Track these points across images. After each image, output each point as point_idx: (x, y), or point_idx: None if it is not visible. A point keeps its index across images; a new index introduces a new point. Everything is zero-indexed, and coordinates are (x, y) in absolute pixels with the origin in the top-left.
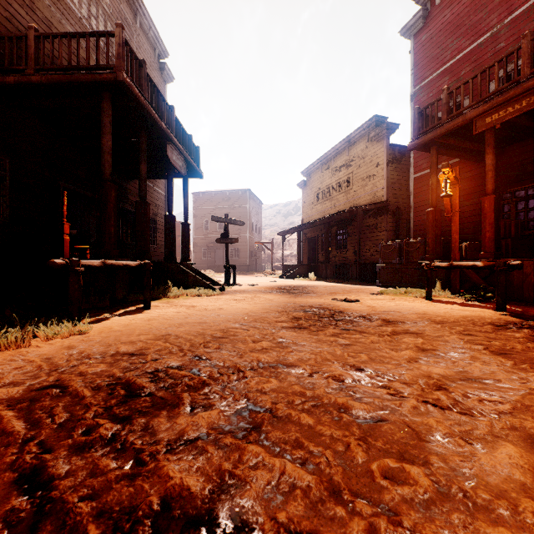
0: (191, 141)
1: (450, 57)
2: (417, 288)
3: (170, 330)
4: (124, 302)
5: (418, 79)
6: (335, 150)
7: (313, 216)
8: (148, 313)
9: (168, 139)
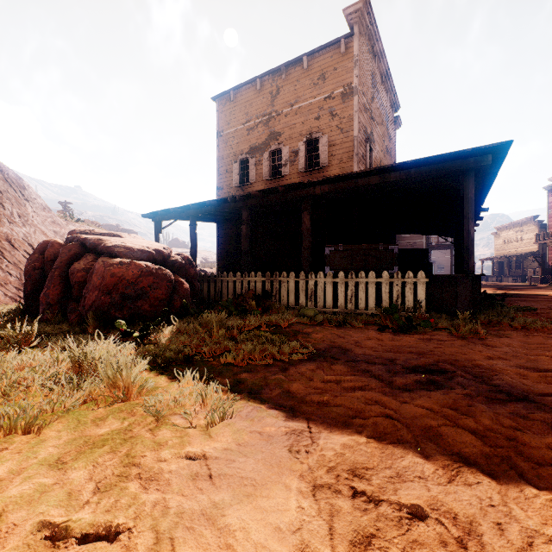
0: None
1: None
2: (538, 283)
3: None
4: None
5: (549, 207)
6: (514, 223)
7: (501, 251)
8: None
9: None
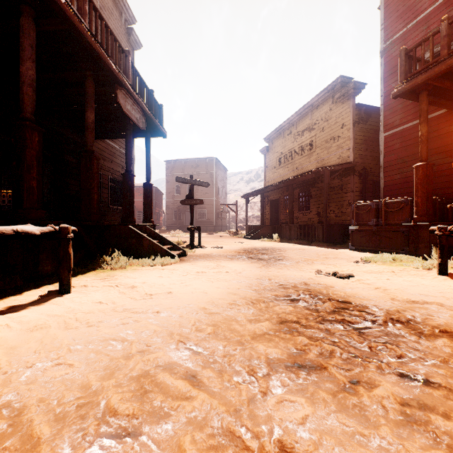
0: (152, 96)
1: (429, 4)
2: (401, 253)
3: (21, 387)
4: (51, 277)
5: (389, 34)
6: (298, 115)
7: (275, 179)
8: (55, 304)
9: (121, 85)
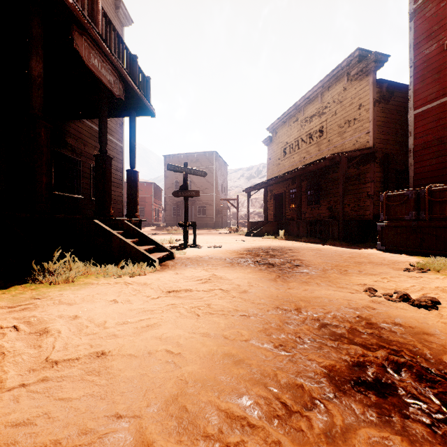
0: (135, 62)
1: None
2: None
3: None
4: None
5: None
6: (306, 99)
7: (279, 172)
8: None
9: (83, 30)
